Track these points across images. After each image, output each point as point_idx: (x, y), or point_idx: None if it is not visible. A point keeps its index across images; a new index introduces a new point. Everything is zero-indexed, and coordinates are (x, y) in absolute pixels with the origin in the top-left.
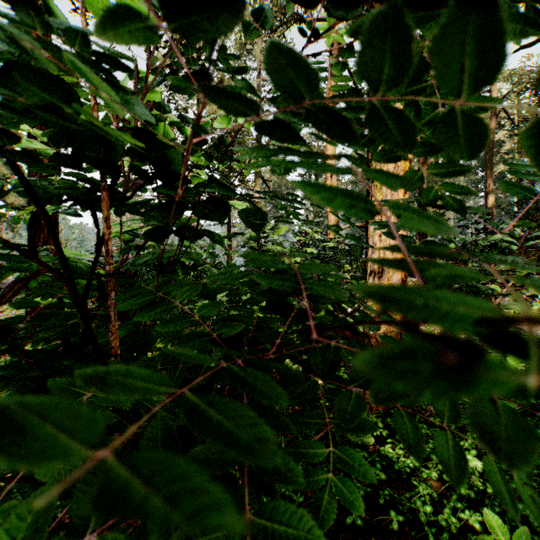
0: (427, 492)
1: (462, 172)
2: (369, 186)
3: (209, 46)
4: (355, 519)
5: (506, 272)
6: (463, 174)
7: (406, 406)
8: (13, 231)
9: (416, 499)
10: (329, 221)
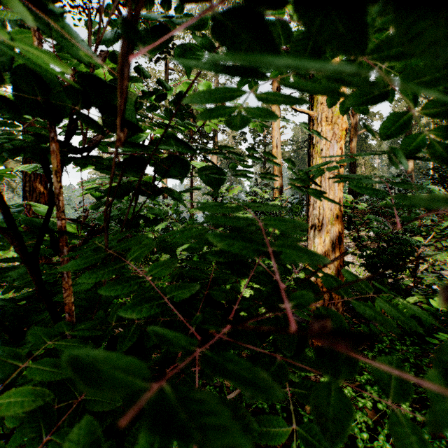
0: (363, 419)
1: (445, 110)
2: (311, 152)
3: (166, 11)
4: (300, 444)
5: (429, 225)
6: (446, 112)
7: (384, 388)
8: (13, 192)
9: (354, 427)
10: (275, 183)
